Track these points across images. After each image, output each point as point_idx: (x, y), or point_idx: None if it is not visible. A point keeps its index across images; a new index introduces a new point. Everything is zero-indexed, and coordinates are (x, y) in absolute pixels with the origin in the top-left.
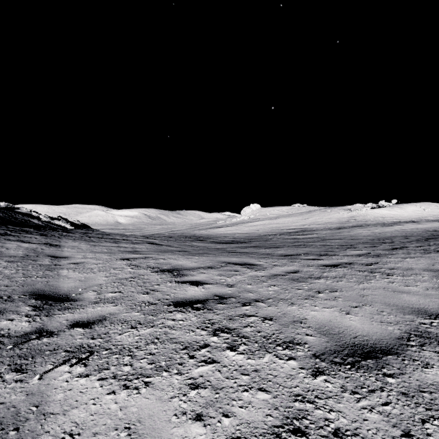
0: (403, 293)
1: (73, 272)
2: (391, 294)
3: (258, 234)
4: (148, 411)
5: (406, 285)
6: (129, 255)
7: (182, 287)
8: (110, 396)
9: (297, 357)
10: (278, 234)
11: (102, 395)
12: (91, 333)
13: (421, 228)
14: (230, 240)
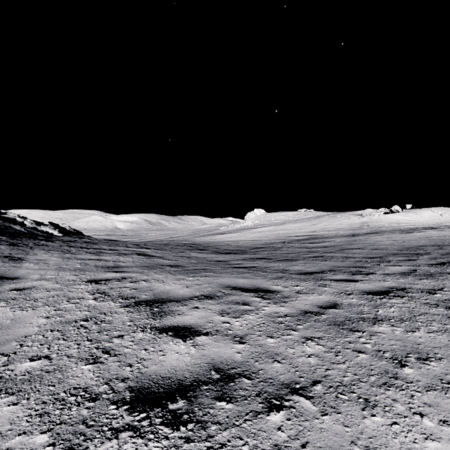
0: None
1: (3, 307)
2: None
3: (265, 241)
4: None
5: None
6: (102, 274)
7: (158, 344)
8: None
9: None
10: (286, 242)
11: None
12: None
13: (448, 235)
14: (233, 249)
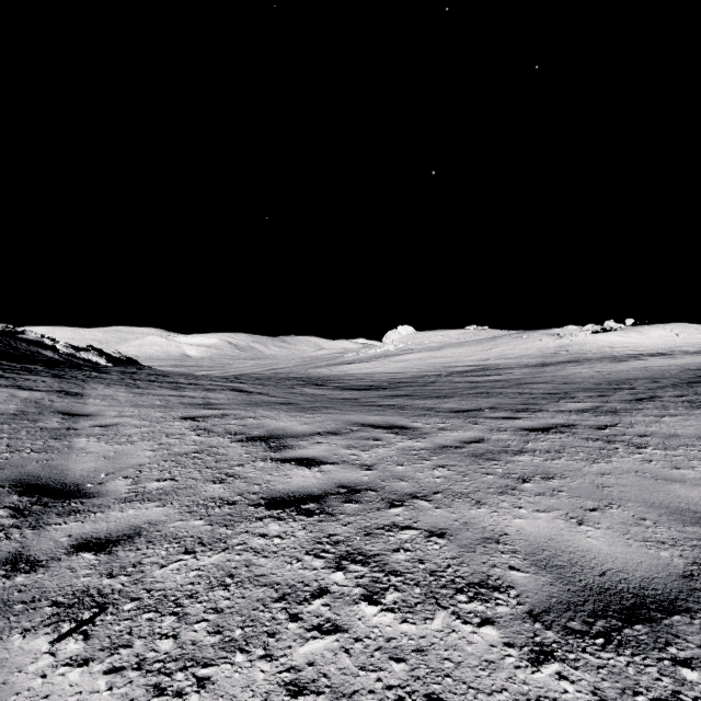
0: (673, 483)
1: (97, 442)
2: (652, 484)
3: (412, 374)
4: None
5: (674, 465)
6: (196, 411)
7: (282, 470)
8: None
9: (497, 619)
10: (443, 375)
11: None
12: (109, 563)
13: (676, 364)
14: (365, 384)
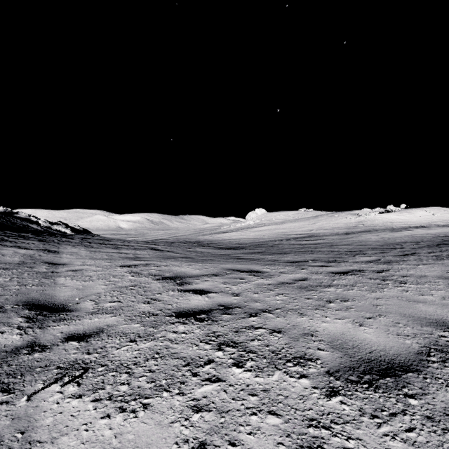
0: (419, 303)
1: (71, 280)
2: (406, 304)
3: (264, 239)
4: (146, 438)
5: (421, 293)
6: (130, 262)
7: (184, 296)
8: (105, 421)
9: (309, 375)
10: (284, 240)
11: (95, 419)
12: (87, 347)
13: (431, 233)
14: (234, 246)
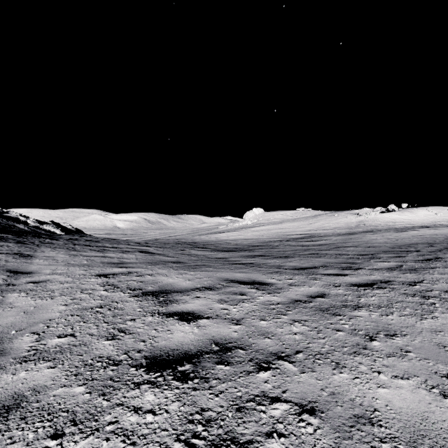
0: None
1: (24, 297)
2: None
3: (263, 240)
4: None
5: None
6: (109, 269)
7: (166, 325)
8: None
9: None
10: (284, 241)
11: None
12: None
13: (441, 233)
14: (232, 247)
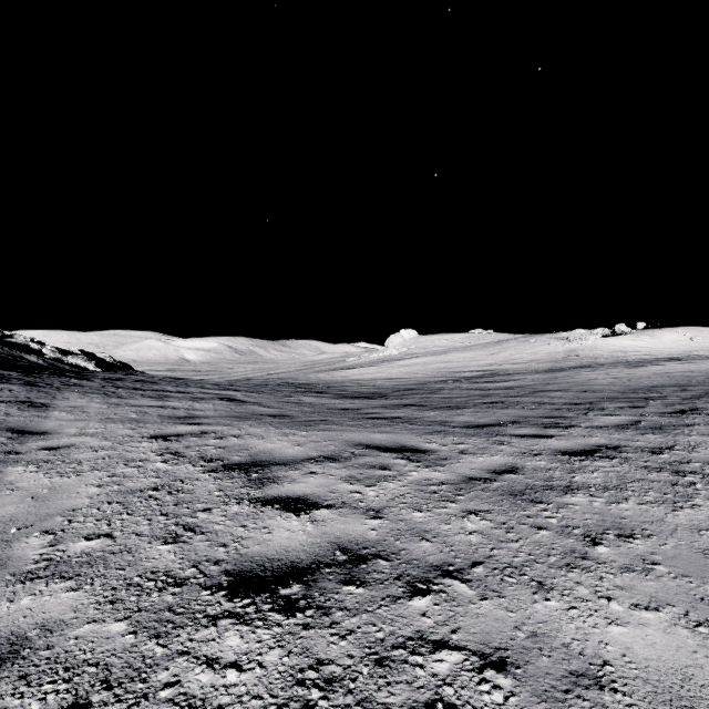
0: None
1: (34, 473)
2: None
3: (417, 380)
4: None
5: None
6: (171, 427)
7: (261, 519)
8: None
9: None
10: (450, 381)
11: None
12: None
13: (699, 370)
14: (368, 392)
